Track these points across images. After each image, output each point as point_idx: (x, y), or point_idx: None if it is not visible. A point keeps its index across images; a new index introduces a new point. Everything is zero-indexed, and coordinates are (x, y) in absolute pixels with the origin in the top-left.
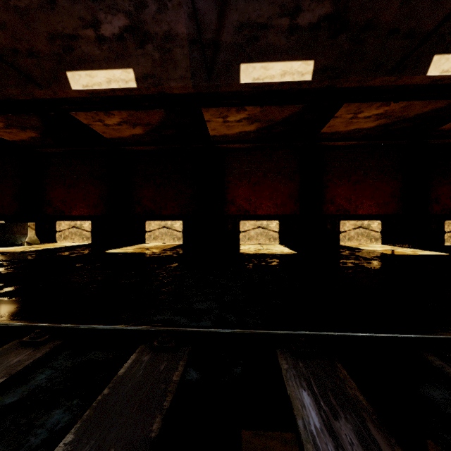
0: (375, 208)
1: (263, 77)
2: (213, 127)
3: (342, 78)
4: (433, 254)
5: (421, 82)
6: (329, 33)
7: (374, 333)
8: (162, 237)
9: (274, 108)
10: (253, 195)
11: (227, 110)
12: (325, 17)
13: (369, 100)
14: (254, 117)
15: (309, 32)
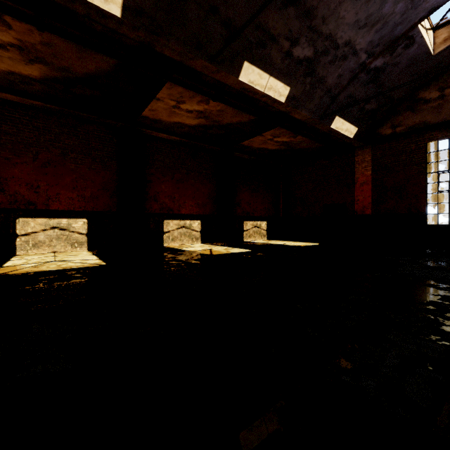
0: (196, 209)
1: None
2: None
3: (161, 38)
4: (241, 251)
5: (234, 85)
6: None
7: None
8: None
9: (68, 48)
10: (43, 180)
11: None
12: None
13: (191, 88)
14: (32, 50)
15: None
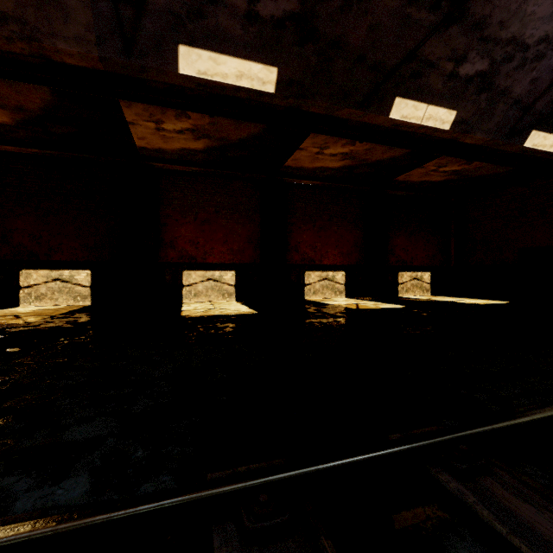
0: (339, 258)
1: (212, 72)
2: (140, 135)
3: (309, 99)
4: (393, 307)
5: (384, 123)
6: (295, 38)
7: (371, 453)
8: (53, 296)
9: (228, 123)
10: (201, 237)
11: (162, 113)
12: (291, 15)
13: (336, 134)
14: (201, 130)
15: (272, 28)
